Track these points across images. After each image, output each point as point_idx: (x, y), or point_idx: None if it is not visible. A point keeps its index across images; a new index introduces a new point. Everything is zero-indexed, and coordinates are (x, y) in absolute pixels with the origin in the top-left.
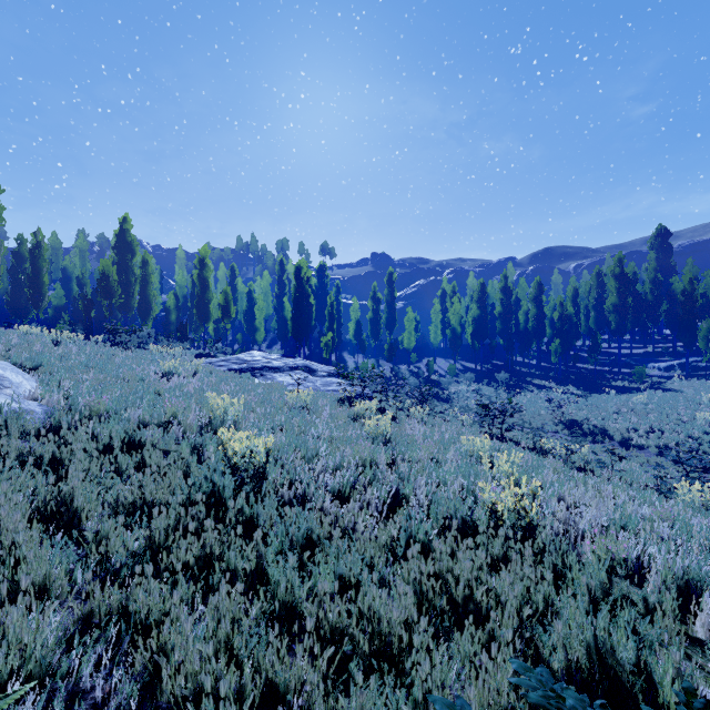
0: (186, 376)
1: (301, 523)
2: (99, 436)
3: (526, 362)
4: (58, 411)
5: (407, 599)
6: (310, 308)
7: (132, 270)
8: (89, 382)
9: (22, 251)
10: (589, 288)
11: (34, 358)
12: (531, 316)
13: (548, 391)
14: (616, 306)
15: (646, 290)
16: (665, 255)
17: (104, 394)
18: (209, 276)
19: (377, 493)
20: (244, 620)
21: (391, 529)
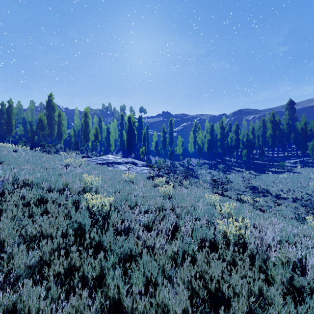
0: (76, 166)
1: (125, 246)
2: (25, 197)
3: (231, 160)
4: (8, 183)
5: (185, 297)
6: (134, 136)
7: (54, 118)
8: (26, 169)
9: (3, 109)
10: (259, 127)
11: (1, 158)
12: (234, 139)
13: (242, 173)
14: (271, 135)
15: (284, 128)
16: (292, 112)
17: (32, 175)
18: (89, 121)
19: (166, 225)
20: (88, 312)
21: (173, 247)
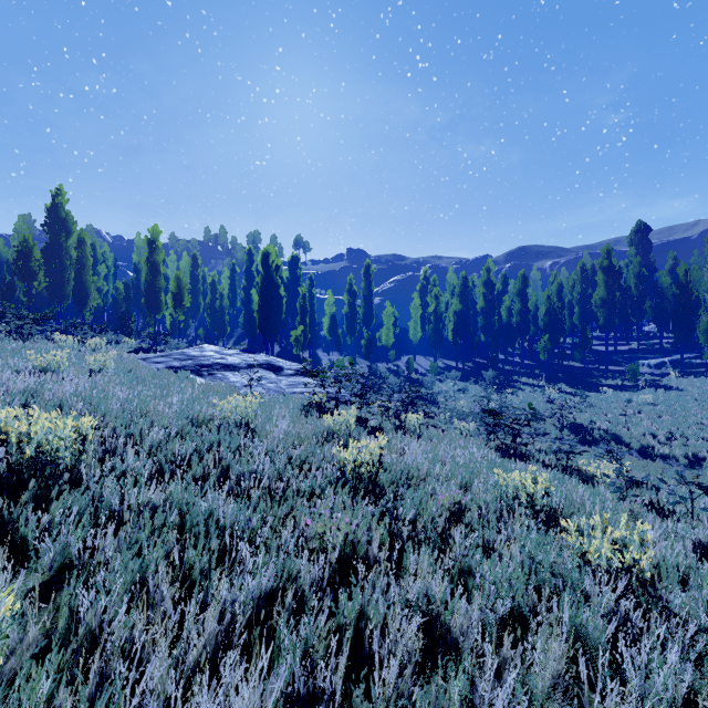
0: (77, 376)
1: None
2: None
3: (508, 359)
4: None
5: None
6: (279, 301)
7: (67, 251)
8: None
9: None
10: (572, 283)
11: None
12: (516, 311)
13: (543, 390)
14: (604, 300)
15: (630, 284)
16: (644, 251)
17: None
18: (160, 260)
19: None
20: None
21: None
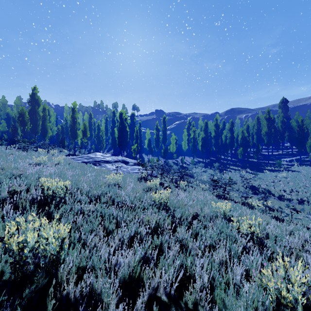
0: (51, 166)
1: None
2: None
3: (225, 158)
4: None
5: None
6: (126, 133)
7: (38, 113)
8: None
9: None
10: (253, 125)
11: None
12: (228, 137)
13: (239, 171)
14: (267, 133)
15: (279, 125)
16: (285, 111)
17: None
18: (77, 116)
19: (165, 275)
20: None
21: None
